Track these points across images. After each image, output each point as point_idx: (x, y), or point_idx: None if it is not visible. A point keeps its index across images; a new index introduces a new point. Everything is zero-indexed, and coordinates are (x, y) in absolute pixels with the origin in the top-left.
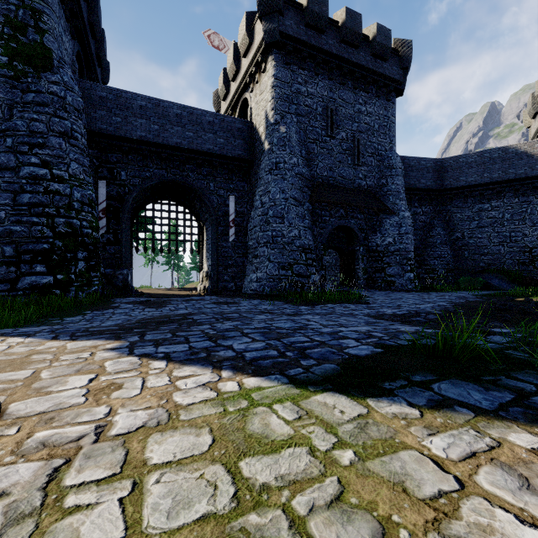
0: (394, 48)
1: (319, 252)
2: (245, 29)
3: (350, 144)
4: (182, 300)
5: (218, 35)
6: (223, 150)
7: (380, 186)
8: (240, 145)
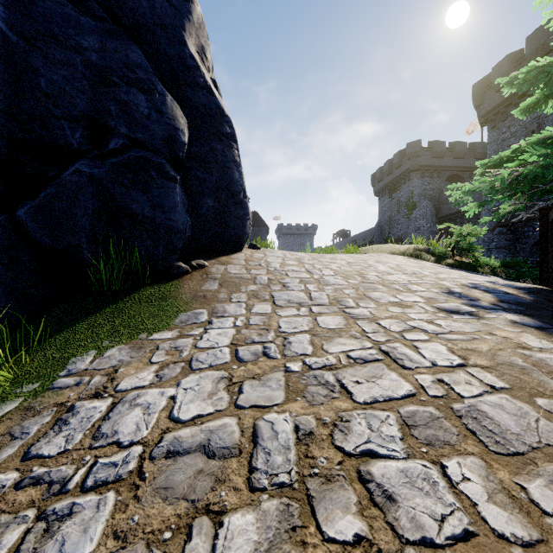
0: None
1: None
2: None
3: None
4: None
5: None
6: None
7: None
8: None
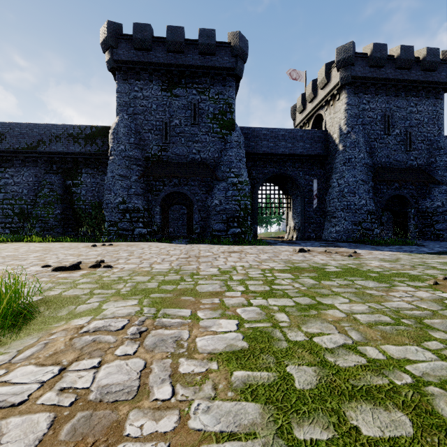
0: (442, 59)
1: (379, 214)
2: (324, 75)
3: (403, 137)
4: (300, 242)
5: (295, 71)
6: (308, 151)
7: (429, 163)
8: (319, 146)
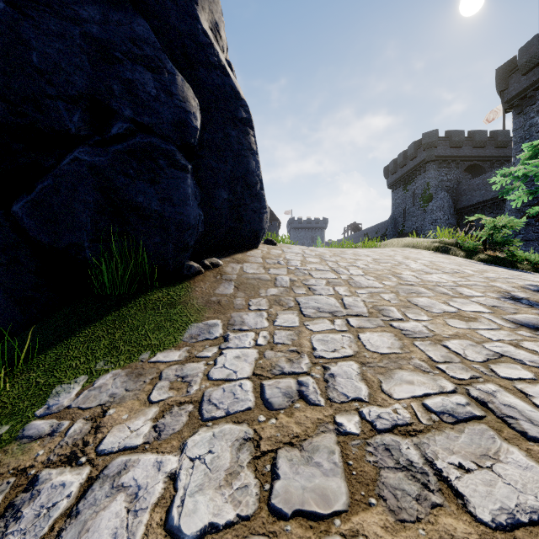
0: None
1: None
2: None
3: None
4: None
5: None
6: None
7: None
8: None
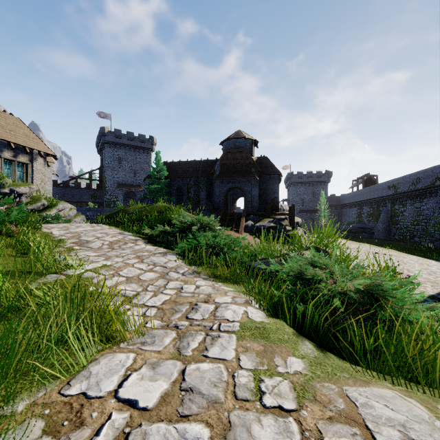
0: None
1: None
2: None
3: None
4: None
5: None
6: None
7: None
8: None
